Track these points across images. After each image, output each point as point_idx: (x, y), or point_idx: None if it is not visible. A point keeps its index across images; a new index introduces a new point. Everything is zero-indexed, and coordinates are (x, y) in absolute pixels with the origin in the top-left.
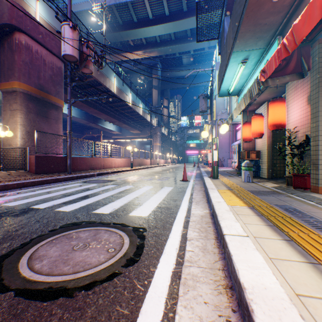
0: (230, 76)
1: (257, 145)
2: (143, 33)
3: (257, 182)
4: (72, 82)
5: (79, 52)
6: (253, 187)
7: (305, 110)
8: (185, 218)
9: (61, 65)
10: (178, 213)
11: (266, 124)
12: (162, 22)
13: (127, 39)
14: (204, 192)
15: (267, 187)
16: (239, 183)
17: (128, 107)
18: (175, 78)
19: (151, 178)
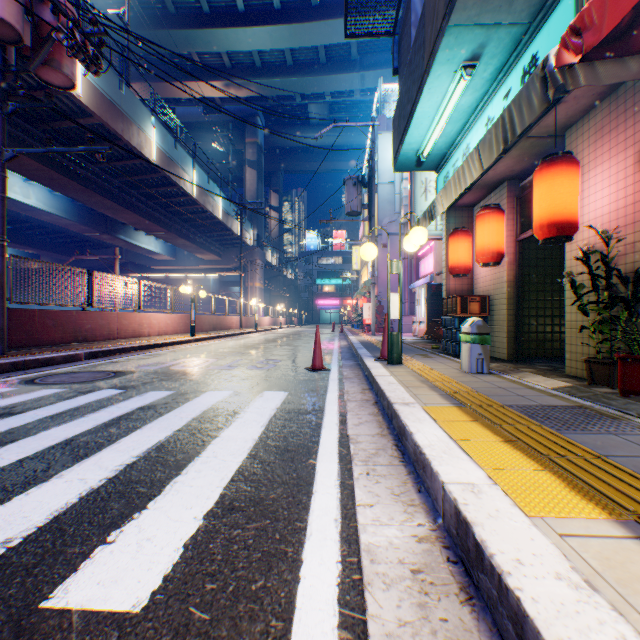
0: (430, 110)
1: (479, 283)
2: (225, 42)
3: (501, 374)
4: (37, 124)
5: (24, 14)
6: (510, 391)
7: (635, 187)
8: (344, 601)
9: None
10: (305, 555)
11: (505, 234)
12: (267, 23)
13: (187, 50)
14: (376, 409)
15: (547, 392)
16: (461, 377)
17: (189, 201)
18: (295, 150)
19: (234, 363)
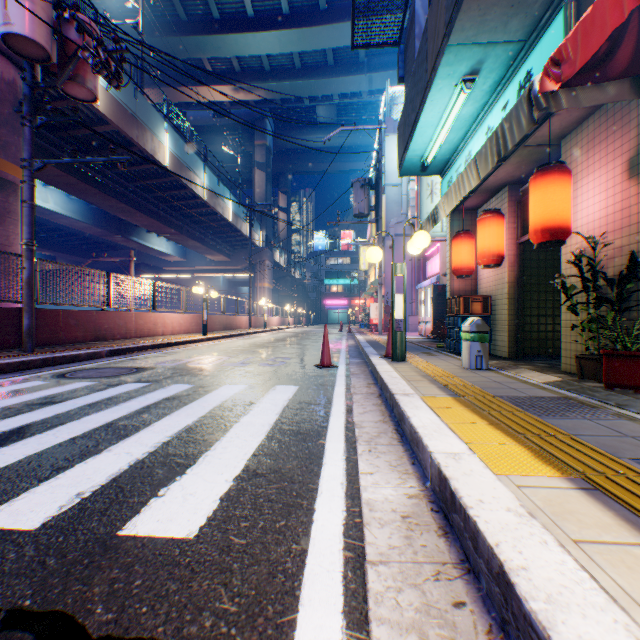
0: (432, 119)
1: (482, 284)
2: (234, 47)
3: (499, 370)
4: (57, 132)
5: (53, 34)
6: (504, 385)
7: (622, 195)
8: (347, 534)
9: (14, 77)
10: (317, 505)
11: (506, 237)
12: (276, 27)
13: (197, 56)
14: (380, 401)
15: (538, 385)
16: (460, 373)
17: (200, 203)
18: (303, 152)
19: (246, 360)
